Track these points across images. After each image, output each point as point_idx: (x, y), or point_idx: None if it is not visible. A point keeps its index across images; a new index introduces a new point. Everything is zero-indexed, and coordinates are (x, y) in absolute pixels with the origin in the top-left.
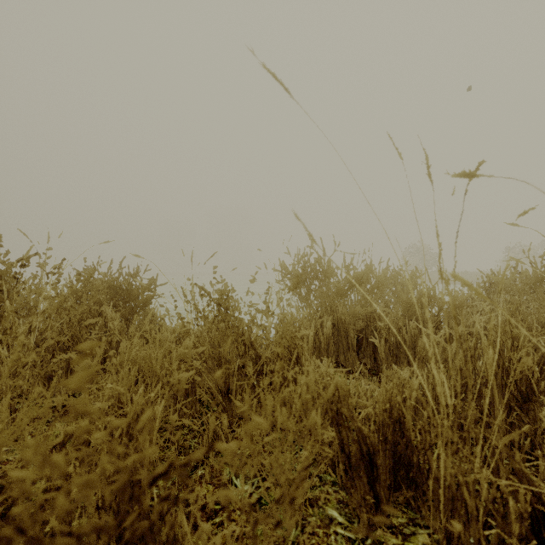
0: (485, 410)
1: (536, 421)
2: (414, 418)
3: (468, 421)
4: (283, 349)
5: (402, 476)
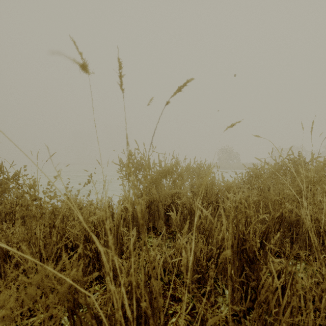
0: (184, 306)
1: (258, 277)
2: (186, 273)
3: (162, 323)
4: None
5: None
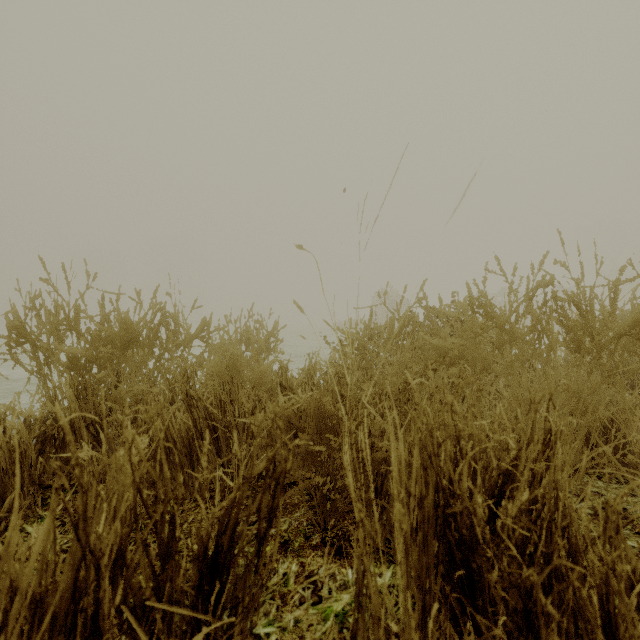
0: None
1: None
2: None
3: None
4: None
5: None
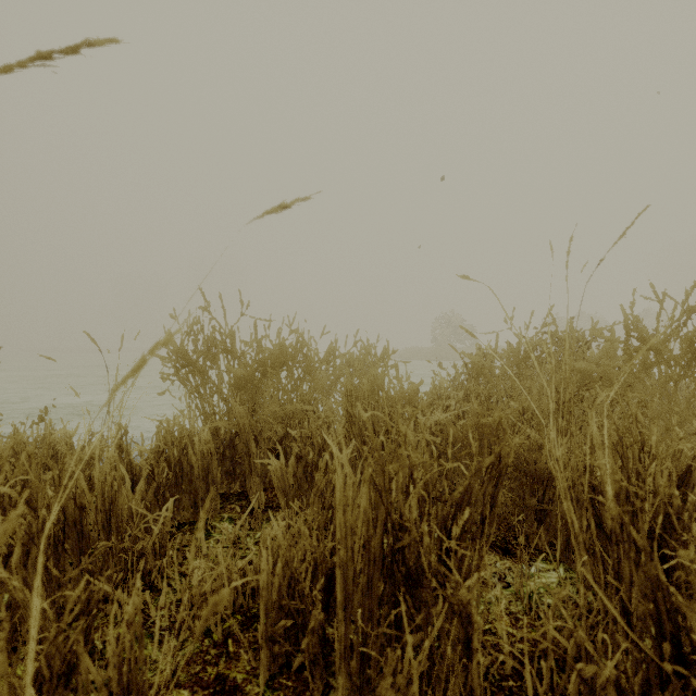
0: None
1: (429, 622)
2: None
3: None
4: None
5: None
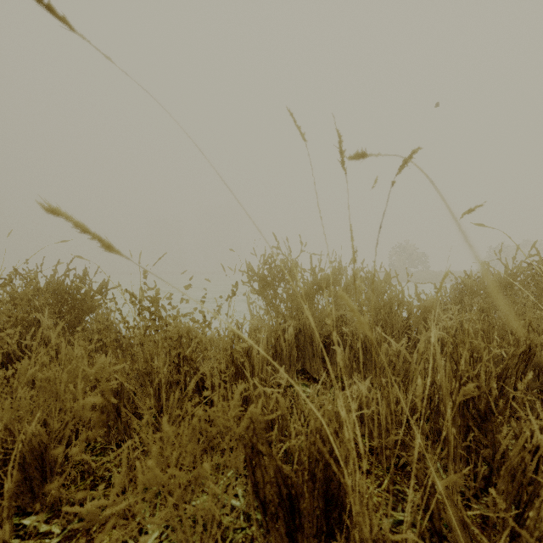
0: (416, 452)
1: (494, 443)
2: (370, 436)
3: (392, 468)
4: (110, 396)
5: (335, 518)
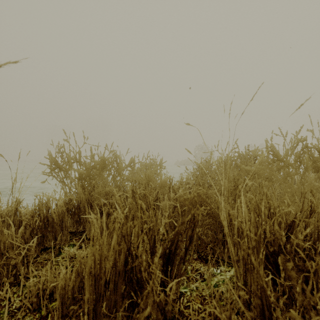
0: None
1: (147, 307)
2: None
3: None
4: None
5: None
